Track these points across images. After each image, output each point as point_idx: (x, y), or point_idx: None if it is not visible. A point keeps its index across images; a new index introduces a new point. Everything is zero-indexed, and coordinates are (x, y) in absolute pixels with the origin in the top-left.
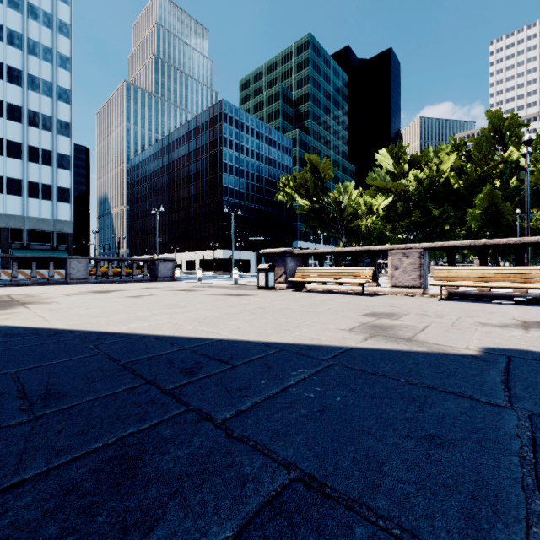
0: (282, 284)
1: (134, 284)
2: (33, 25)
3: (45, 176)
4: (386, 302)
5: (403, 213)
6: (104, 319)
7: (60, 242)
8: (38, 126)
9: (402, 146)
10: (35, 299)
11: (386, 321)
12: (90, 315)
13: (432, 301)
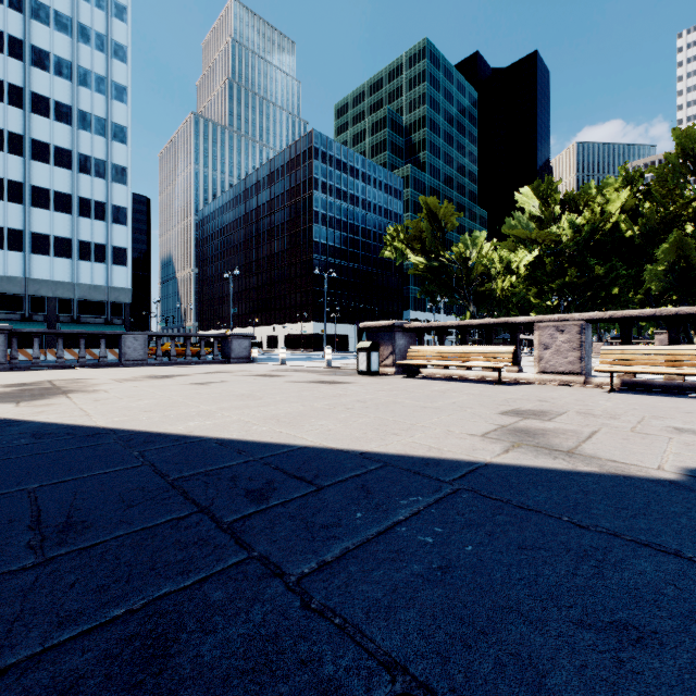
0: (389, 368)
1: (201, 367)
2: (84, 50)
3: (99, 234)
4: (533, 394)
5: (554, 272)
6: (157, 414)
7: (115, 314)
8: (90, 173)
9: (551, 181)
10: (79, 385)
11: (533, 424)
12: (142, 409)
13: (598, 394)
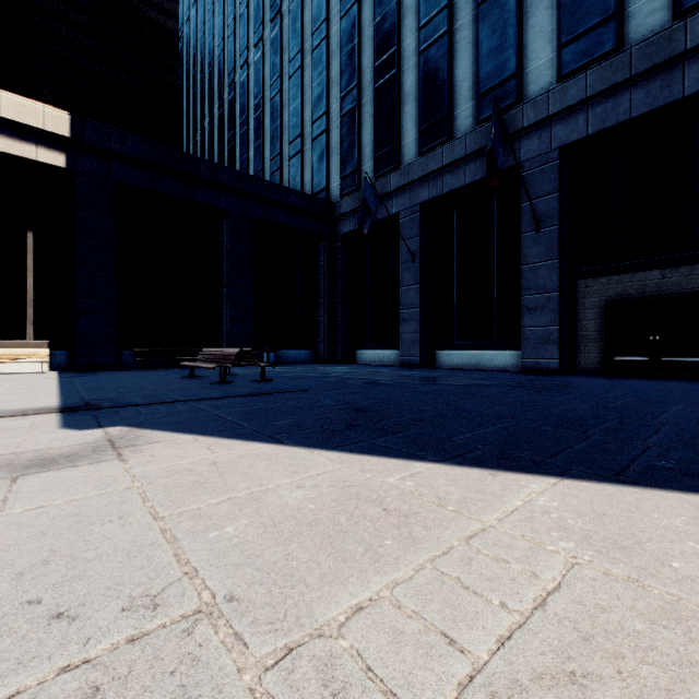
0: None
1: None
2: None
3: None
4: None
5: None
6: None
7: None
8: None
9: None
10: None
11: None
12: None
13: None
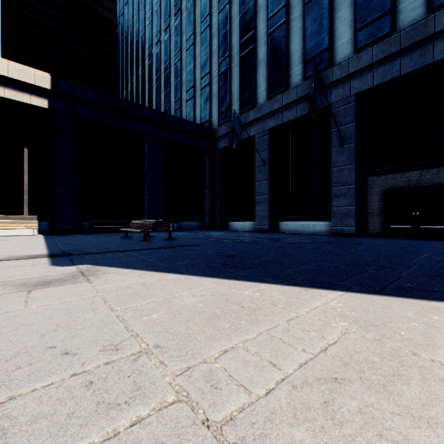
0: None
1: None
2: None
3: None
4: None
5: None
6: None
7: None
8: None
9: None
10: None
11: None
12: None
13: None
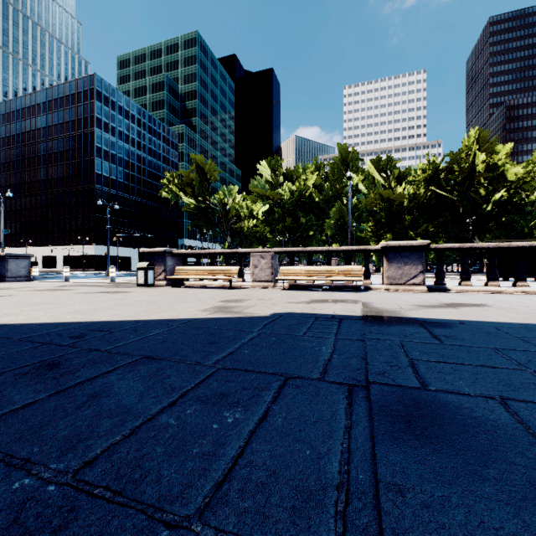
0: (162, 282)
1: None
2: None
3: None
4: (244, 293)
5: (279, 219)
6: None
7: None
8: None
9: (278, 160)
10: None
11: (232, 304)
12: None
13: (276, 291)
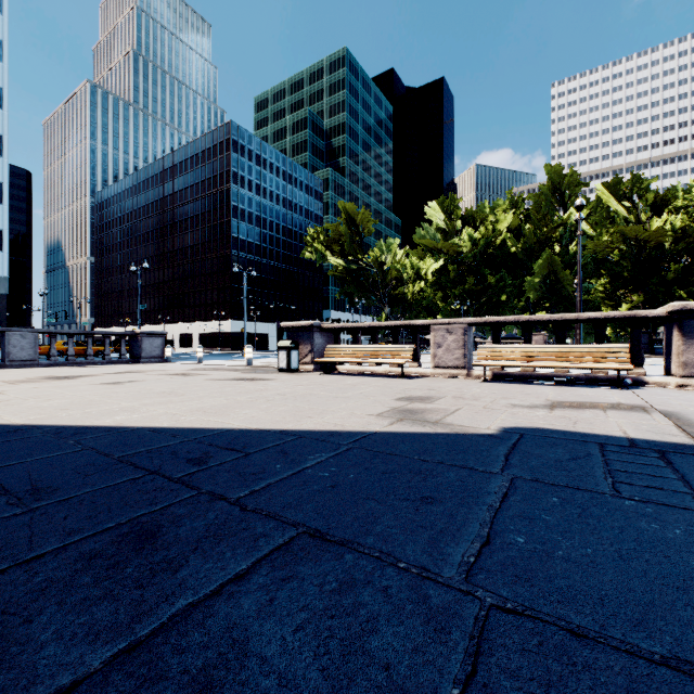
0: (308, 366)
1: (107, 367)
2: None
3: None
4: (426, 385)
5: (456, 280)
6: (77, 411)
7: None
8: None
9: (454, 198)
10: None
11: (418, 405)
12: (57, 408)
13: (475, 383)
